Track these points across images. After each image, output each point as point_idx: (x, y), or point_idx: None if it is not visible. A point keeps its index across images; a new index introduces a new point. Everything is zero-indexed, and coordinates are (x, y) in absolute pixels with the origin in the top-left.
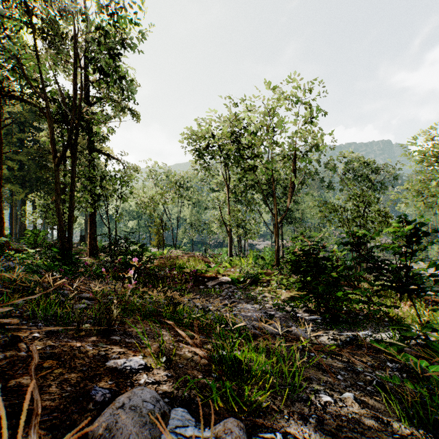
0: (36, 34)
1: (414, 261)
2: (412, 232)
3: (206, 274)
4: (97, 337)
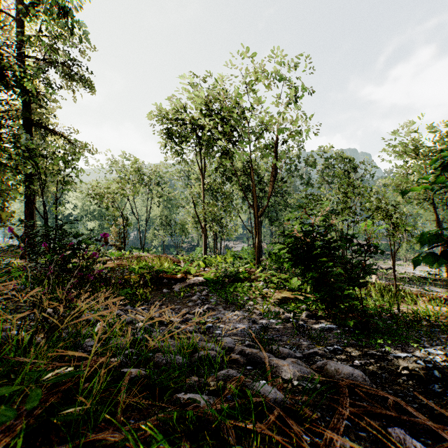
0: None
1: None
2: None
3: (173, 275)
4: None
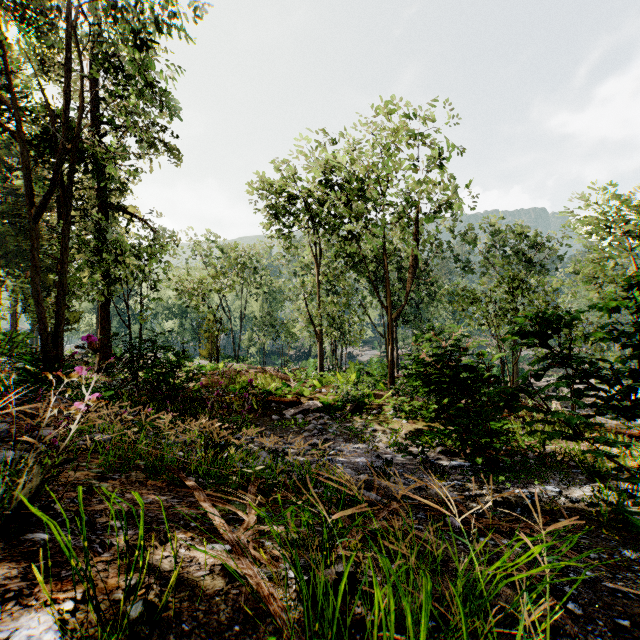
0: (4, 10)
1: None
2: None
3: (283, 398)
4: None
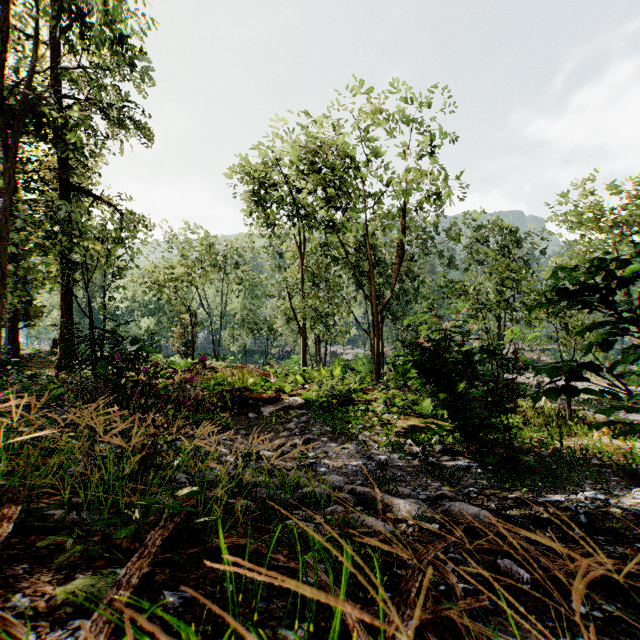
0: None
1: None
2: None
3: (262, 394)
4: None
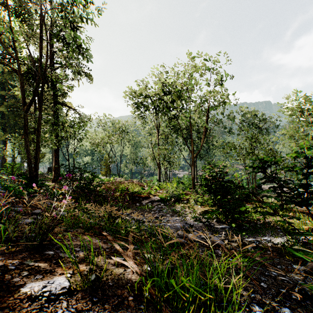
0: (10, 12)
1: (309, 181)
2: (312, 155)
3: (141, 195)
4: (29, 252)
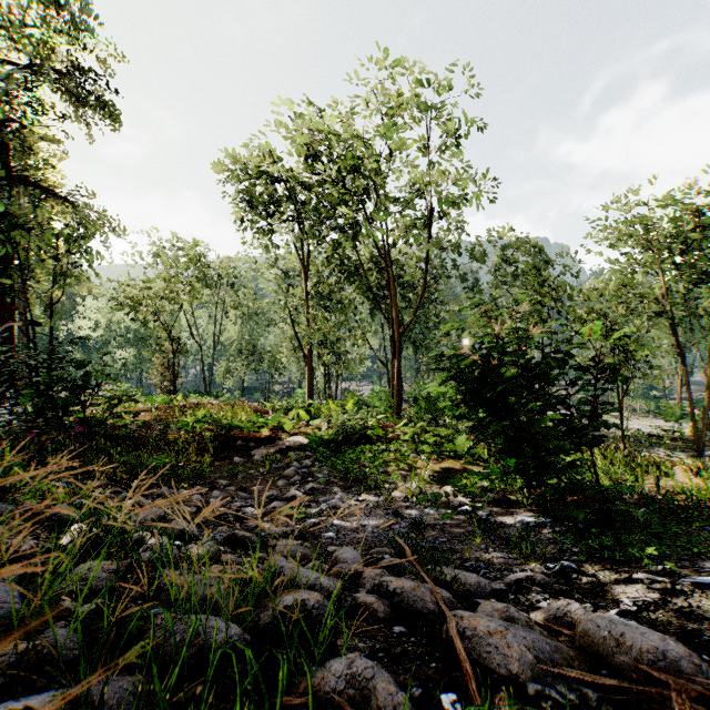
0: None
1: None
2: None
3: (254, 433)
4: None
